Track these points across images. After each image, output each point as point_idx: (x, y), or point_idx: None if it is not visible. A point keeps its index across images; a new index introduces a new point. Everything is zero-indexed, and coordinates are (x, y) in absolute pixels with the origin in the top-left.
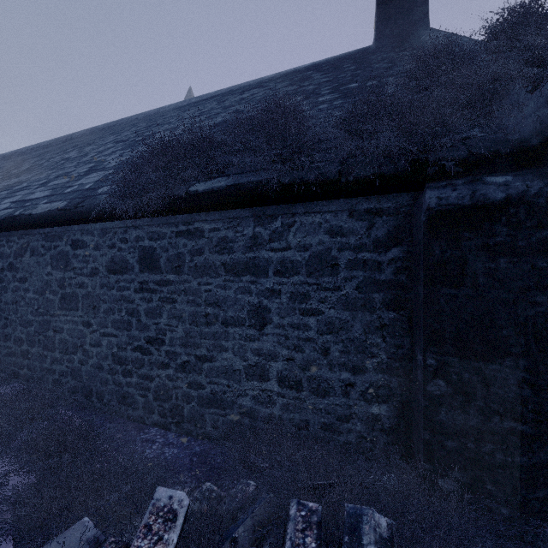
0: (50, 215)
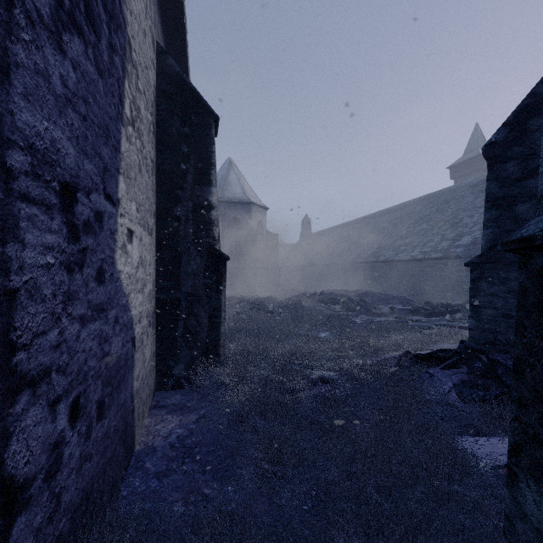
0: (438, 258)
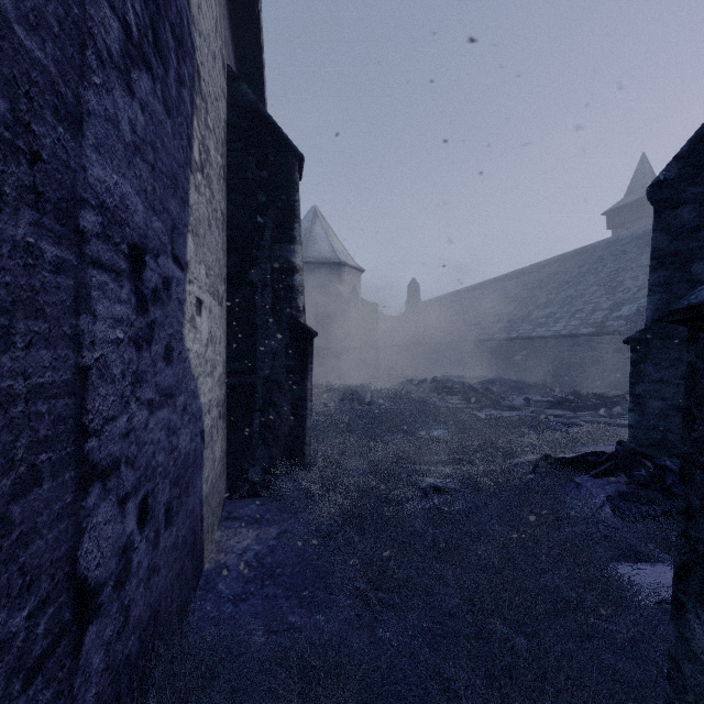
0: (589, 334)
